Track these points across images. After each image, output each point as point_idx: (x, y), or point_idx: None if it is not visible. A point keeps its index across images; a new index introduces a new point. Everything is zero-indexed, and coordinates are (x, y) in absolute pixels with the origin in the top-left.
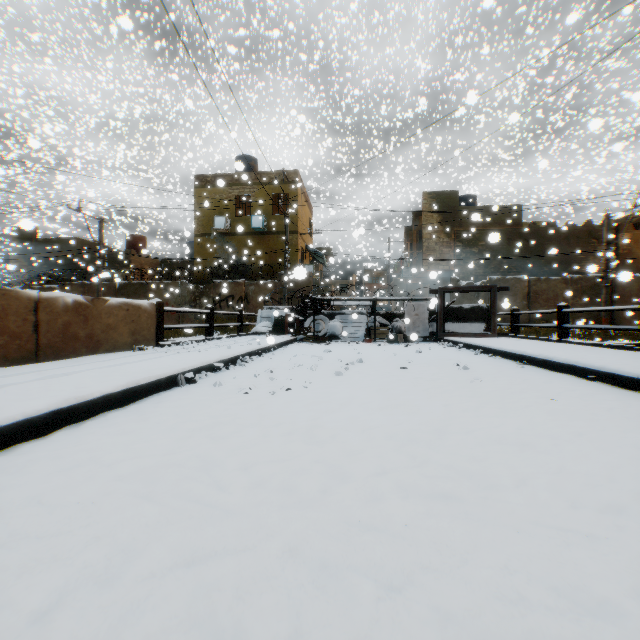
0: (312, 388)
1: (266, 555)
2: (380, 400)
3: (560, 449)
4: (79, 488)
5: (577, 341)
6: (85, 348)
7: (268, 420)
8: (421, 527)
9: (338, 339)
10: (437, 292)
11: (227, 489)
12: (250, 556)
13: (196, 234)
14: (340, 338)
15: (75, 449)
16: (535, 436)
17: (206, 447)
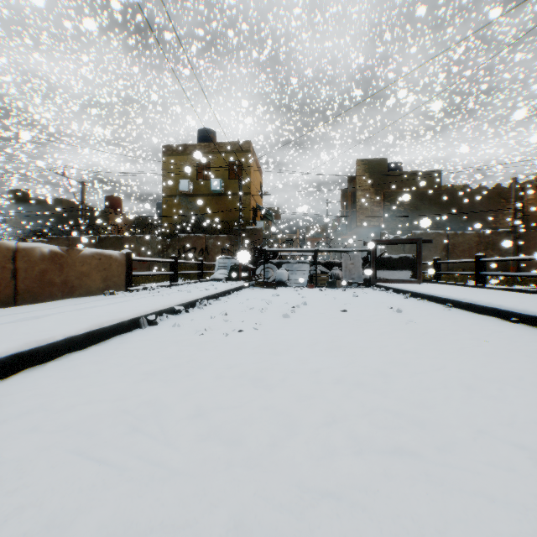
0: (262, 330)
1: (207, 535)
2: (325, 341)
3: (506, 394)
4: (20, 440)
5: (489, 286)
6: (60, 293)
7: (220, 362)
8: (380, 493)
9: (285, 285)
10: None
11: (173, 442)
12: (189, 536)
13: (164, 195)
14: (286, 284)
15: (28, 394)
16: (478, 379)
17: (157, 392)
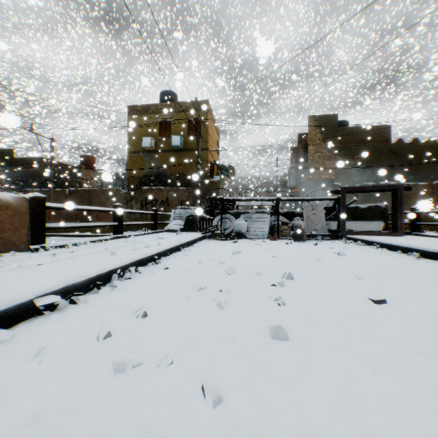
0: None
1: None
2: None
3: None
4: None
5: None
6: None
7: None
8: None
9: (243, 236)
10: (336, 192)
11: None
12: None
13: (129, 152)
14: (245, 235)
15: None
16: None
17: None
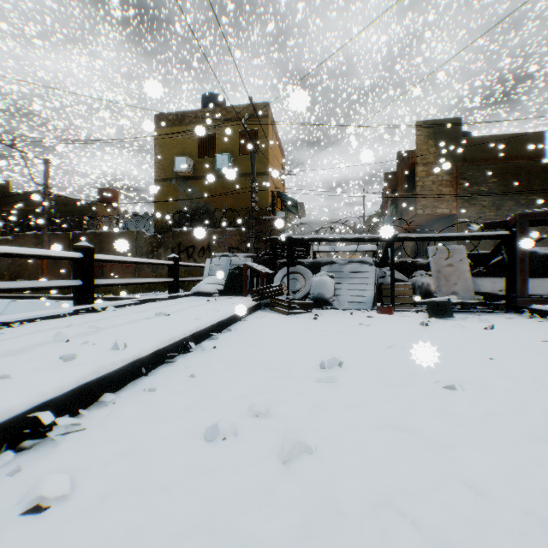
0: None
1: None
2: None
3: None
4: None
5: None
6: None
7: None
8: None
9: (328, 305)
10: (499, 226)
11: None
12: None
13: (157, 179)
14: (332, 303)
15: None
16: None
17: None
